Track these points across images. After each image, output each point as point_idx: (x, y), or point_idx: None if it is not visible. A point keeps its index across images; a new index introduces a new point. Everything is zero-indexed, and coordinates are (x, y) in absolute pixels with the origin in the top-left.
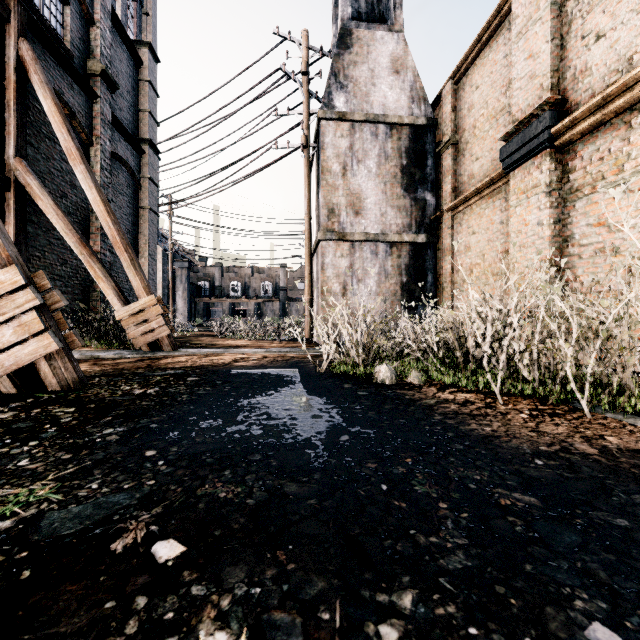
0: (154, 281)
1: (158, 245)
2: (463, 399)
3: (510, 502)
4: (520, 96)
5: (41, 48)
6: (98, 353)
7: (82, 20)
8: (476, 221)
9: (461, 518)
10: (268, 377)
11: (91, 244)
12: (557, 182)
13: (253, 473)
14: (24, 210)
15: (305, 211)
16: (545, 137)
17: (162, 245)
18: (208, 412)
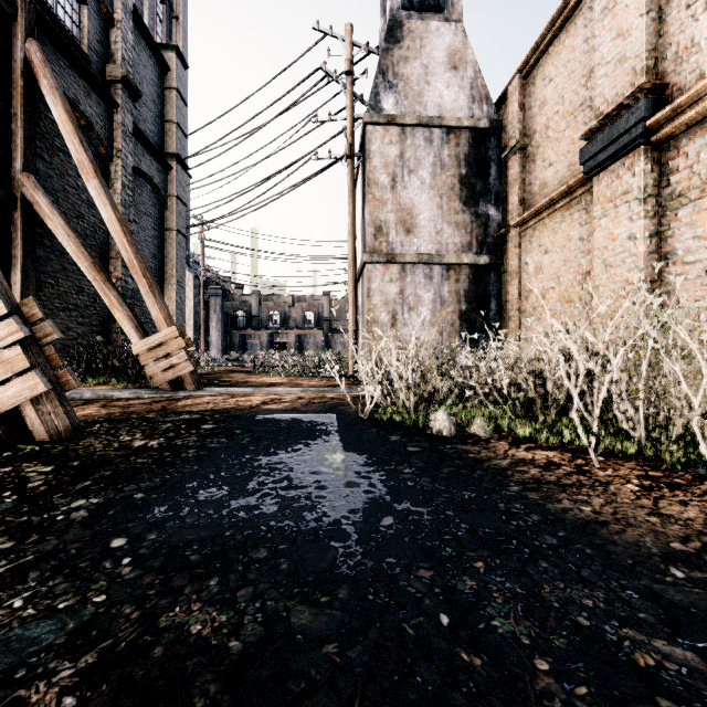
0: (182, 311)
1: (189, 271)
2: (545, 459)
3: (653, 661)
4: (606, 84)
5: (54, 51)
6: (112, 392)
7: (101, 21)
8: (549, 238)
9: (577, 698)
10: (299, 425)
11: (111, 270)
12: (654, 186)
13: (250, 585)
14: (33, 231)
15: (349, 230)
16: (639, 131)
17: (193, 271)
18: (214, 475)
